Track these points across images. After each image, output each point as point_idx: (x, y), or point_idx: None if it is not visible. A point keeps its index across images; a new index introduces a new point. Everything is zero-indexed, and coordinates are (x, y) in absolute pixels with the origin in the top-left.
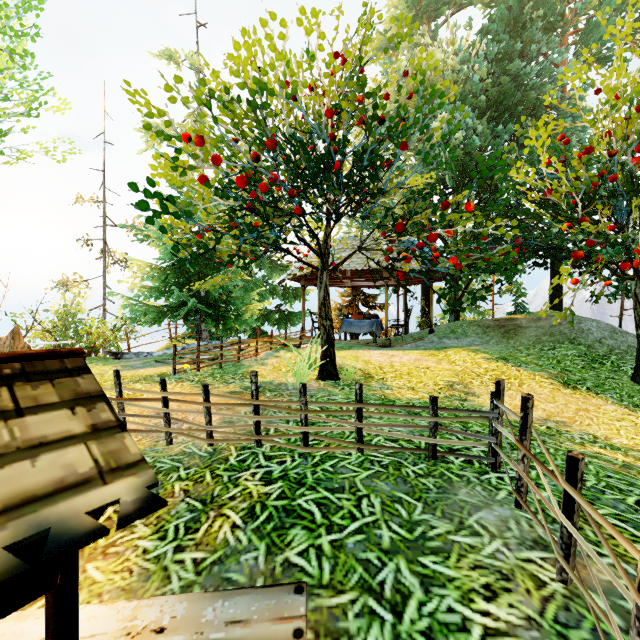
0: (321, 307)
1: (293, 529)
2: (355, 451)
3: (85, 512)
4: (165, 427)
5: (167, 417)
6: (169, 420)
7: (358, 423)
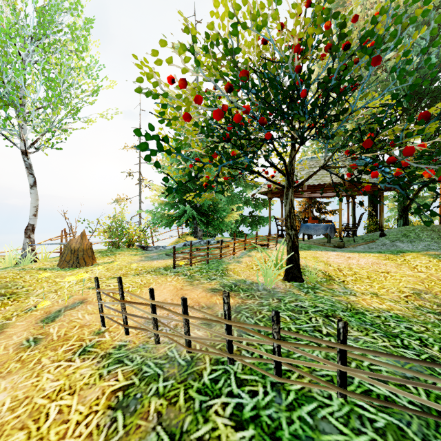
0: (287, 219)
1: None
2: (335, 393)
3: None
4: (154, 329)
5: (155, 321)
6: (157, 323)
7: (341, 366)
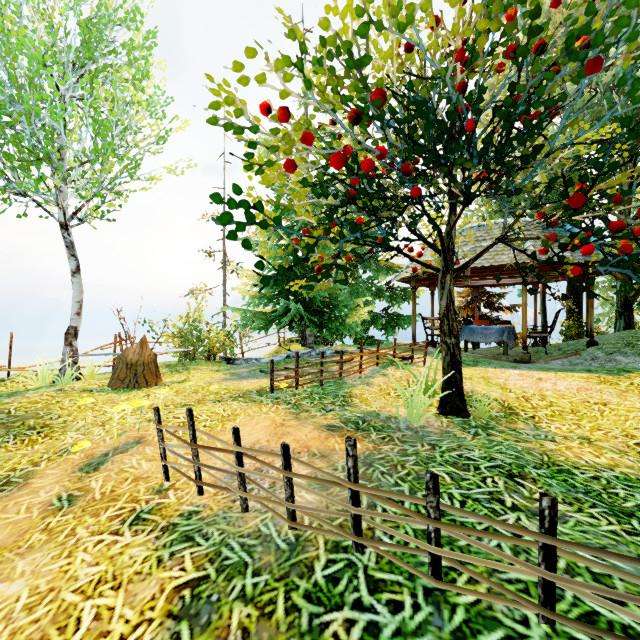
0: (442, 319)
1: None
2: (535, 614)
3: None
4: (239, 489)
5: (241, 477)
6: (244, 481)
7: (546, 572)
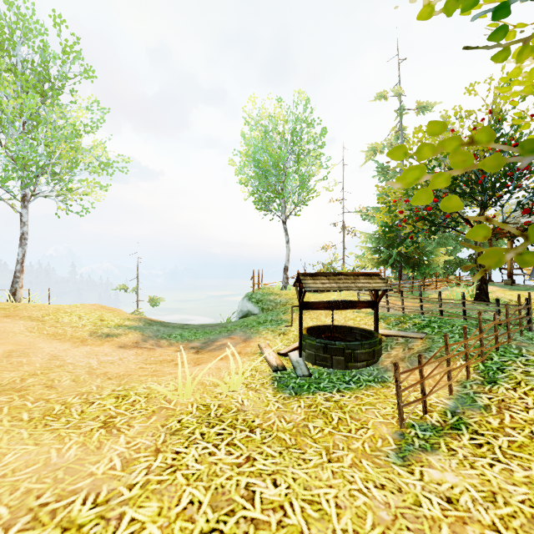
0: (476, 260)
1: (427, 328)
2: (463, 319)
3: (385, 289)
4: (386, 305)
5: (387, 302)
6: (388, 303)
7: (463, 307)
